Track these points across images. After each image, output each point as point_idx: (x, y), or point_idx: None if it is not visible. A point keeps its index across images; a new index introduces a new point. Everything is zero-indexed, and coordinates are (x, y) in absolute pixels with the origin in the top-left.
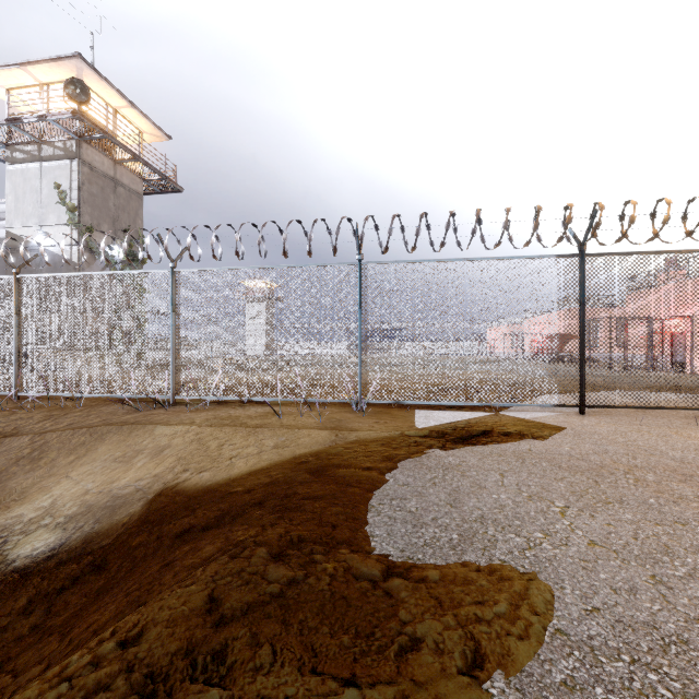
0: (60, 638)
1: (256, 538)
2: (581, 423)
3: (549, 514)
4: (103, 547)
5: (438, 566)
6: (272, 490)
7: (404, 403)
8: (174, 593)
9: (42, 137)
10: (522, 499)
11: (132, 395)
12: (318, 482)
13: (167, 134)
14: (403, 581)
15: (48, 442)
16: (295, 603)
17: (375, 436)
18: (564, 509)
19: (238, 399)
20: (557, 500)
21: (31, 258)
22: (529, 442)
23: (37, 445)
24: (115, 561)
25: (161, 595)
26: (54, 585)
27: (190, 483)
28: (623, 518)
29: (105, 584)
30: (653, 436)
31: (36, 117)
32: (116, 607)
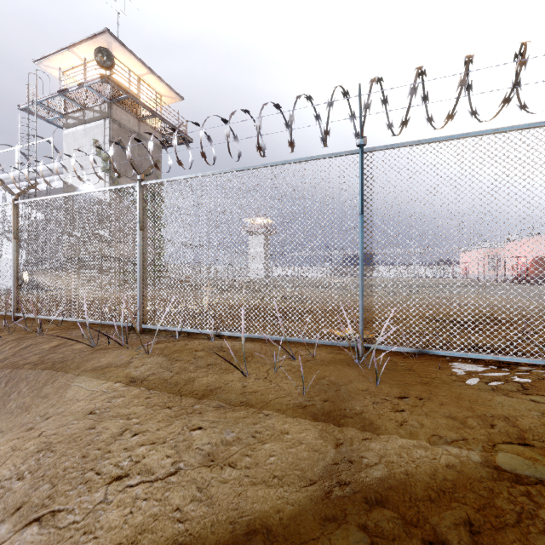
0: None
1: None
2: None
3: None
4: None
5: None
6: None
7: (432, 353)
8: None
9: (84, 103)
10: None
11: (103, 322)
12: None
13: (180, 95)
14: None
15: None
16: None
17: (425, 464)
18: None
19: (206, 332)
20: None
21: (30, 186)
22: None
23: None
24: None
25: None
26: None
27: None
28: None
29: None
30: None
31: (77, 85)
32: None
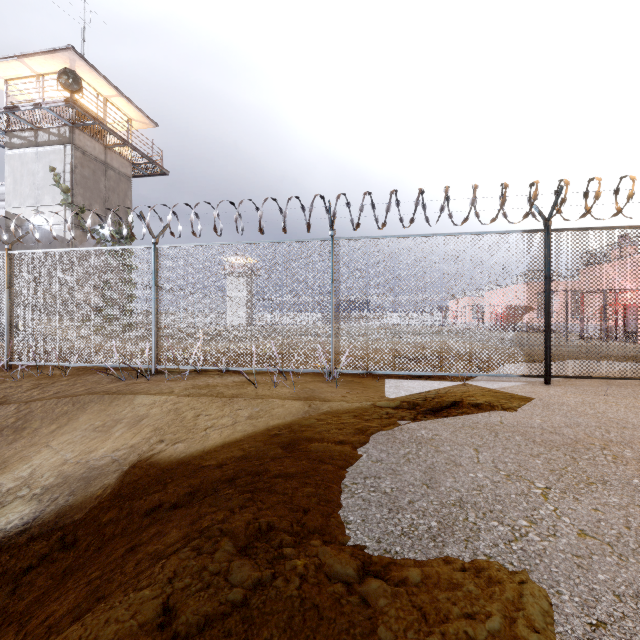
0: (17, 629)
1: (222, 526)
2: (548, 393)
3: (531, 497)
4: (74, 523)
5: (418, 562)
6: (243, 467)
7: (375, 373)
8: (126, 598)
9: (38, 123)
10: (500, 479)
11: (117, 365)
12: (290, 457)
13: (154, 122)
14: (381, 584)
15: (33, 411)
16: (260, 615)
17: (347, 407)
18: (545, 491)
19: (216, 368)
20: (537, 480)
21: (22, 235)
22: (499, 414)
23: (22, 413)
24: (84, 538)
25: (112, 600)
26: (21, 564)
27: (164, 455)
28: (609, 502)
29: (72, 564)
30: (621, 407)
31: (32, 105)
32: (75, 598)
